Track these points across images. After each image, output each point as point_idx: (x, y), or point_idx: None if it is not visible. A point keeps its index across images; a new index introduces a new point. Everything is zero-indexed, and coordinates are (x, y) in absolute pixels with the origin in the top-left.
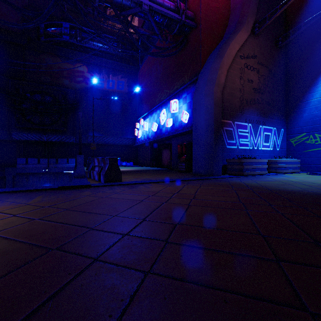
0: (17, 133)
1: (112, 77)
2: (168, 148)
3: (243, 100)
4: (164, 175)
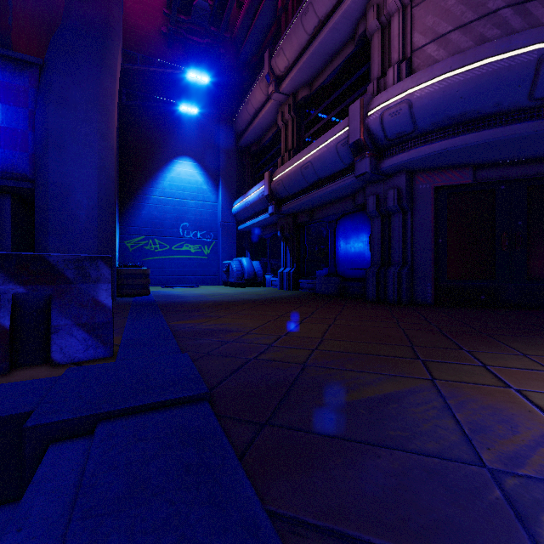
0: None
1: None
2: None
3: None
4: None
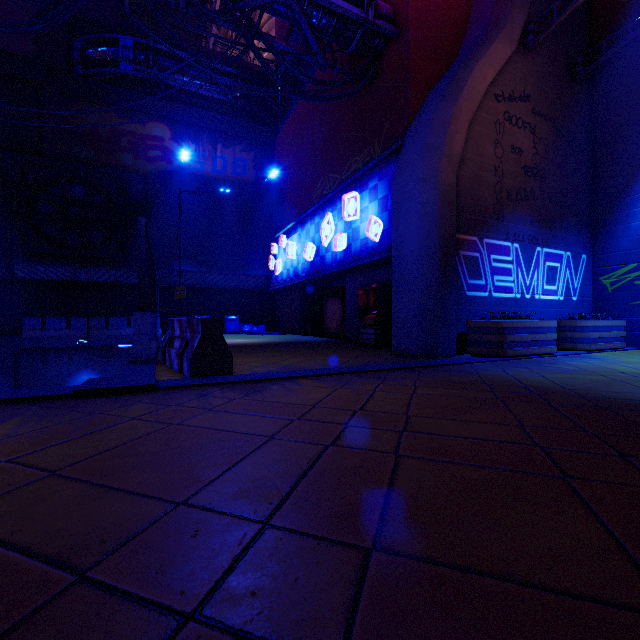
0: (25, 264)
1: (221, 150)
2: (338, 296)
3: (502, 191)
4: (330, 355)
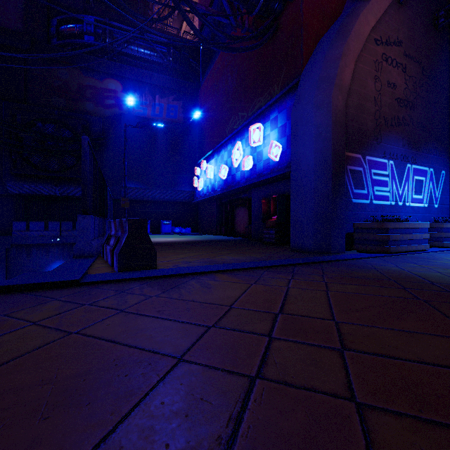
0: (15, 183)
1: (159, 99)
2: (245, 206)
3: (380, 117)
4: (241, 251)
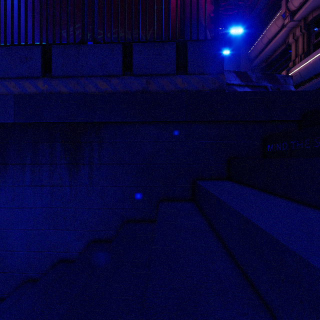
0: None
1: None
2: None
3: None
4: None
